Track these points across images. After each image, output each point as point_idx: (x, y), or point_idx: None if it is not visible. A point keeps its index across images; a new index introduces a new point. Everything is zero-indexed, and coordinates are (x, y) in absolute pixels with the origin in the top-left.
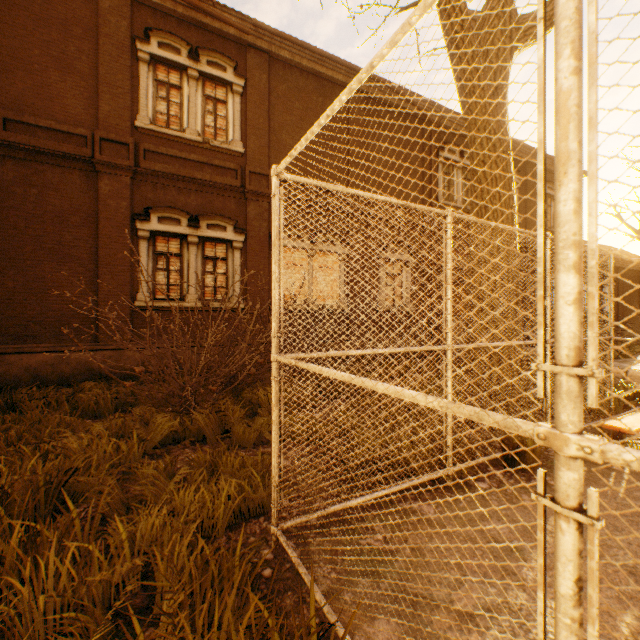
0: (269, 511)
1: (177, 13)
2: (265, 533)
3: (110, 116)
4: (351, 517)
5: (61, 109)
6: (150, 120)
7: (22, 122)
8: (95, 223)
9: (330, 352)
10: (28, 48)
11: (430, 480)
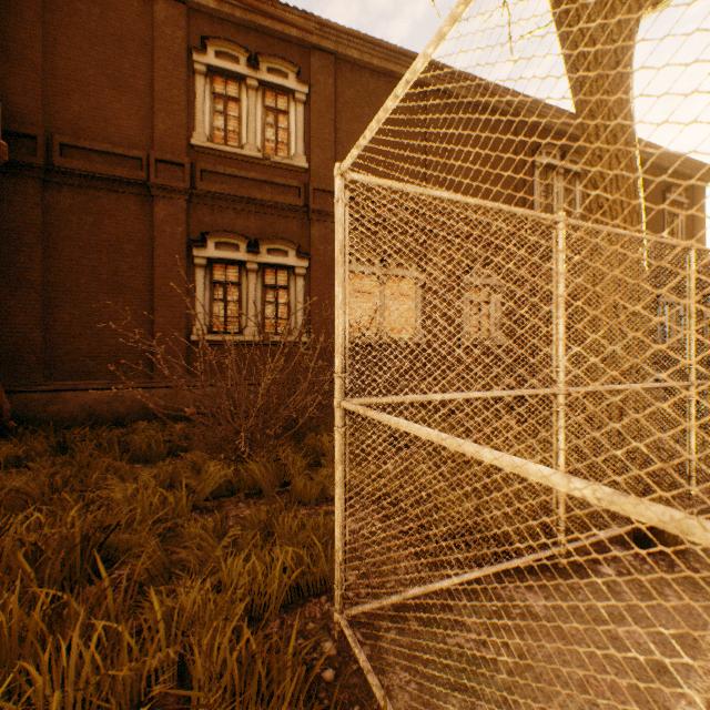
0: (332, 588)
1: (235, 18)
2: (327, 618)
3: (165, 135)
4: (434, 604)
5: (116, 131)
6: (207, 137)
7: (78, 147)
8: (150, 251)
9: (408, 396)
10: (84, 69)
11: (535, 559)
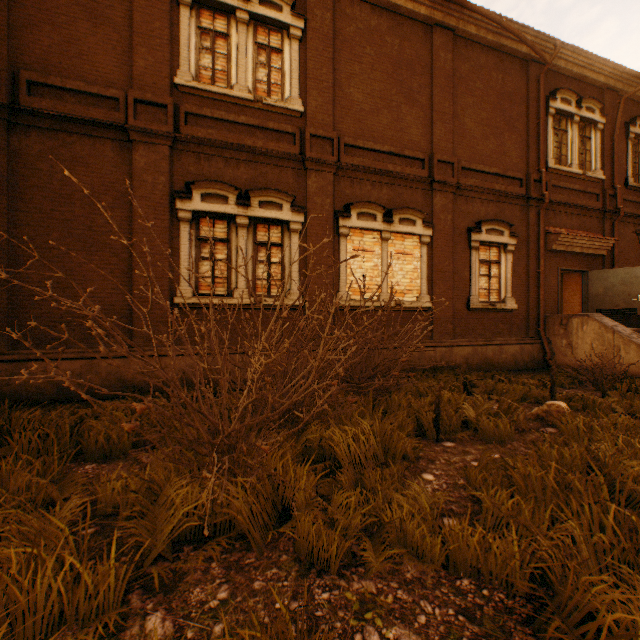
0: None
1: None
2: None
3: (146, 73)
4: None
5: (91, 68)
6: (192, 76)
7: (47, 85)
8: (129, 203)
9: None
10: None
11: None
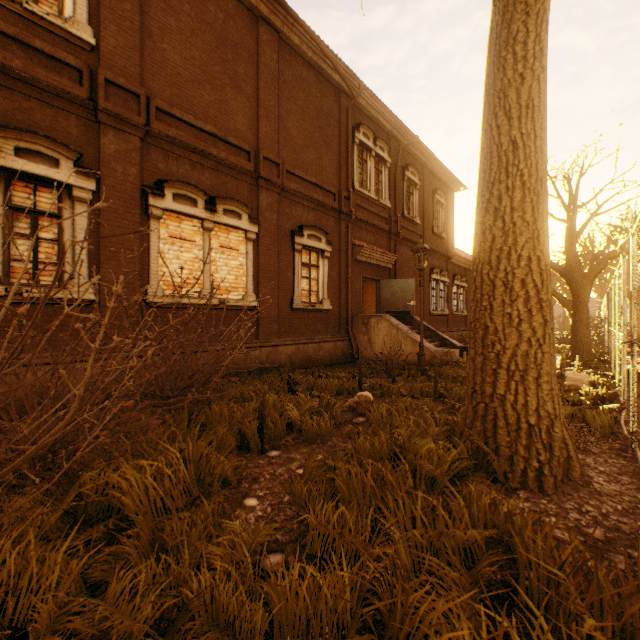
0: None
1: None
2: None
3: None
4: None
5: None
6: None
7: None
8: None
9: None
10: None
11: None
